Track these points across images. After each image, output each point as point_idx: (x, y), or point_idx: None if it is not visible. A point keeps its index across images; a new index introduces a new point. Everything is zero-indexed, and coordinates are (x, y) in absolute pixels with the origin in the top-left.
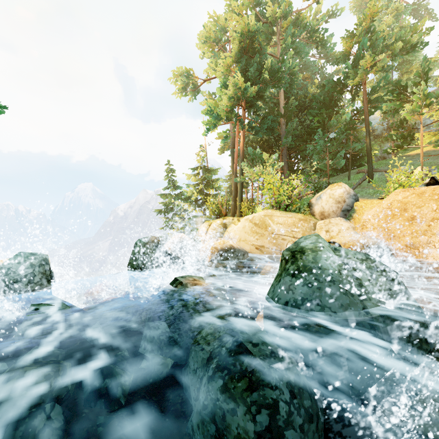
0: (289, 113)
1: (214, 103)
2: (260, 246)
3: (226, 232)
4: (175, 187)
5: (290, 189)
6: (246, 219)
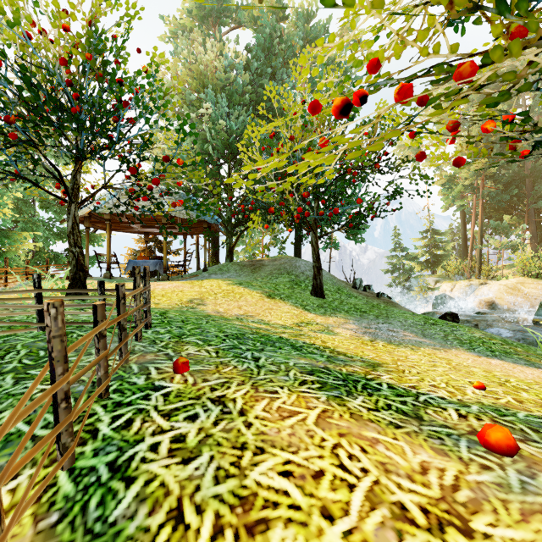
0: (538, 172)
1: (449, 176)
2: (515, 303)
3: (476, 292)
4: (402, 249)
5: (541, 263)
6: (500, 283)
